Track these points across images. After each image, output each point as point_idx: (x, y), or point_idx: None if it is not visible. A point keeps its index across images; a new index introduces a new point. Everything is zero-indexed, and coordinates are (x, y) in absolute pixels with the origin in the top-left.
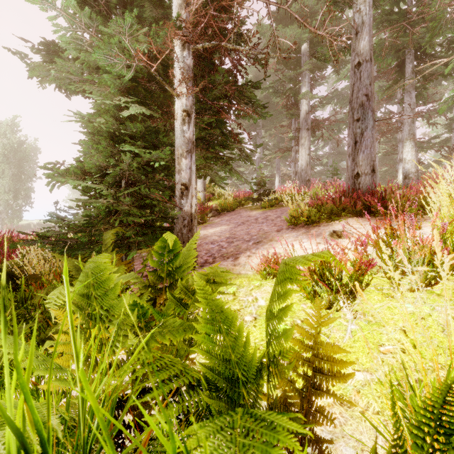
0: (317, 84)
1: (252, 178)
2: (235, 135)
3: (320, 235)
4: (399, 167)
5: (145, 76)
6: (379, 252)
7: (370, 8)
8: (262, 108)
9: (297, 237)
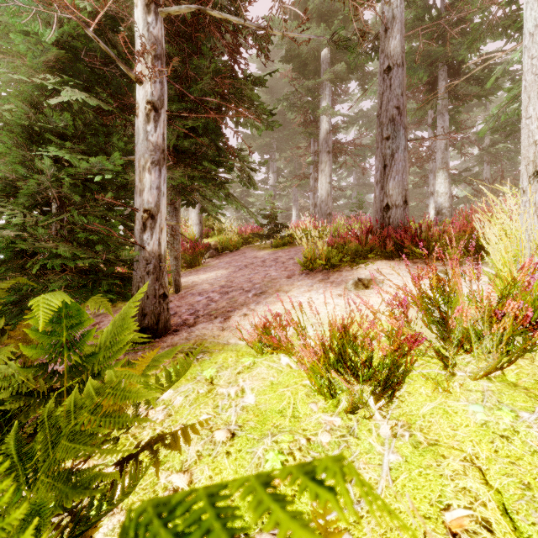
0: (340, 101)
1: (260, 209)
2: (231, 147)
3: (342, 283)
4: (430, 202)
5: (98, 55)
6: (418, 310)
7: (402, 0)
8: (268, 115)
9: (312, 286)
